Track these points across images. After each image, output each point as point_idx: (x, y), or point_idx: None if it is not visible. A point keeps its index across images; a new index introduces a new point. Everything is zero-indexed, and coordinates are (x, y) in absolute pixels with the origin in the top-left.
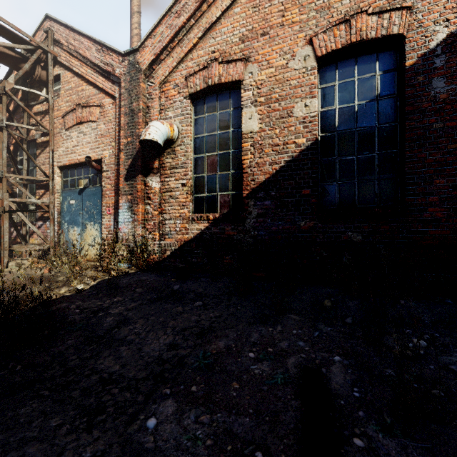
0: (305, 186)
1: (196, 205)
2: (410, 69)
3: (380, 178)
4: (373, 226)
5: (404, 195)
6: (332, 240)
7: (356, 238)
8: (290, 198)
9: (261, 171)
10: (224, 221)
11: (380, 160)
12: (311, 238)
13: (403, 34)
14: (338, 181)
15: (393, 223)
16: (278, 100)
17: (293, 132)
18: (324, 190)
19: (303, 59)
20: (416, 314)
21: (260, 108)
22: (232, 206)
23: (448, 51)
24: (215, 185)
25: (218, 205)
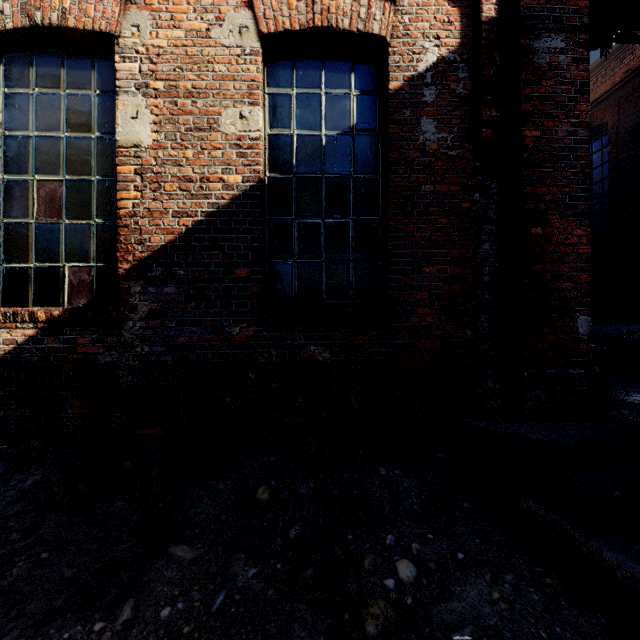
0: (240, 262)
1: (6, 286)
2: (394, 96)
3: (356, 259)
4: (346, 336)
5: (387, 287)
6: (285, 360)
7: (322, 355)
8: (213, 284)
9: (158, 227)
10: (75, 325)
11: (356, 230)
12: (251, 358)
13: (385, 38)
14: (297, 257)
15: (374, 330)
16: (191, 94)
17: (220, 160)
18: (274, 272)
19: (238, 31)
20: (402, 494)
21: (157, 102)
22: (97, 293)
23: (439, 82)
24: (56, 245)
25: (63, 289)
